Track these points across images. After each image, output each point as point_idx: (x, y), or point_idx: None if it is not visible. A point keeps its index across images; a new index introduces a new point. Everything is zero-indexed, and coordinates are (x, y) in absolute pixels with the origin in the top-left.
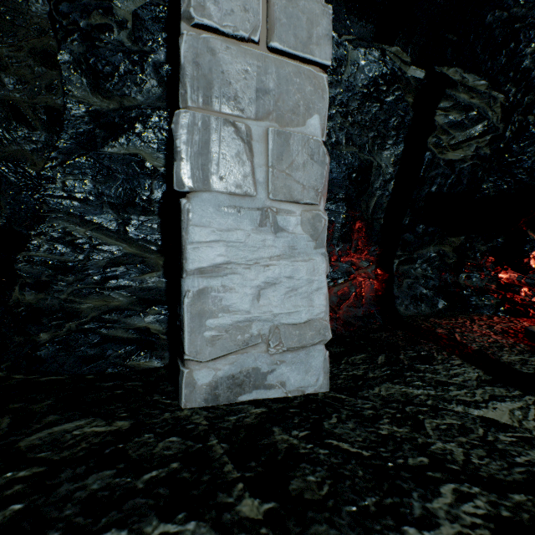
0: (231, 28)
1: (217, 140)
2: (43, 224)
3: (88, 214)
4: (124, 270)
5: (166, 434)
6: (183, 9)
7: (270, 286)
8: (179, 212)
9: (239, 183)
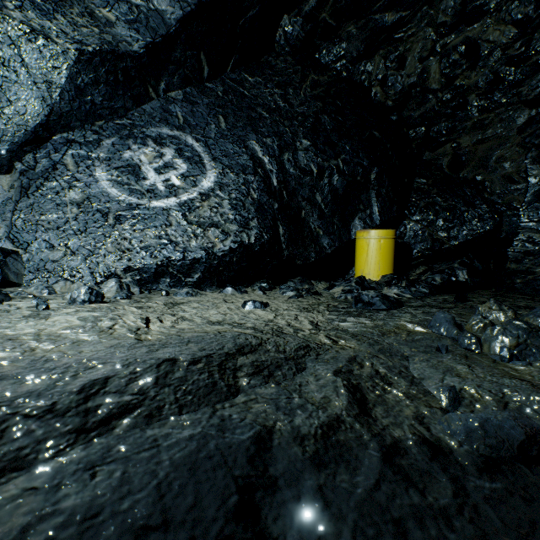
0: None
1: None
2: (518, 235)
3: (539, 227)
4: None
5: None
6: None
7: None
8: None
9: None
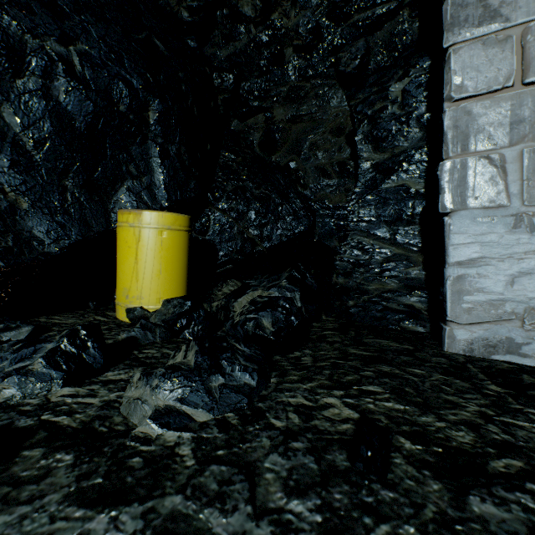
0: (484, 89)
1: (472, 173)
2: (347, 238)
3: (371, 230)
4: (394, 265)
5: (436, 356)
6: (445, 95)
7: (524, 275)
8: (442, 226)
9: (492, 199)
